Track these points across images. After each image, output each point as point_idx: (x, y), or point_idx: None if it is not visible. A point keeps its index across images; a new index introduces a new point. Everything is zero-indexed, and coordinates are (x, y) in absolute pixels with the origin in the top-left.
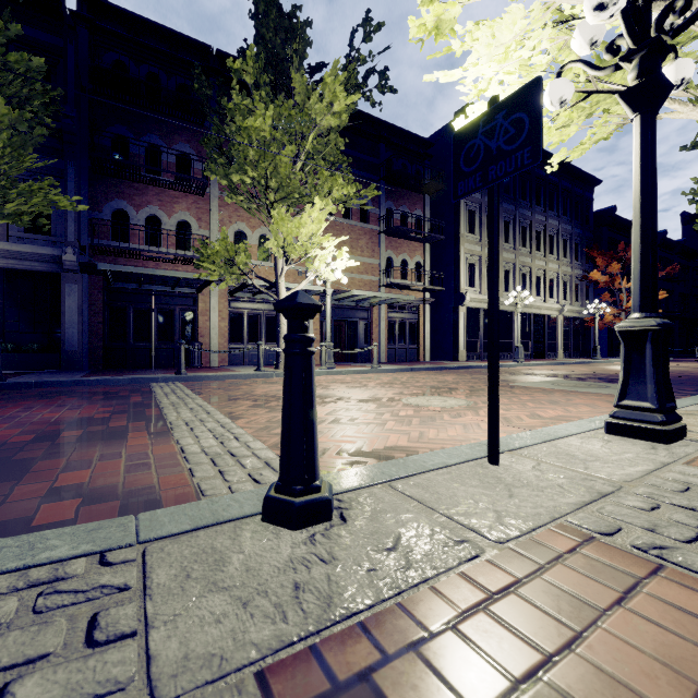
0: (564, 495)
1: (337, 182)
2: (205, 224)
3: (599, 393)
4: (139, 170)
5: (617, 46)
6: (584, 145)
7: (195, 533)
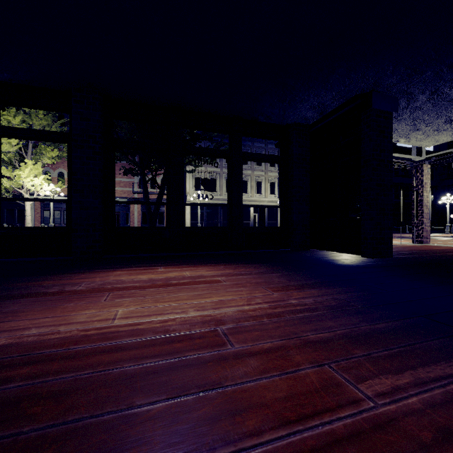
0: None
1: (47, 150)
2: None
3: None
4: None
5: None
6: None
7: None
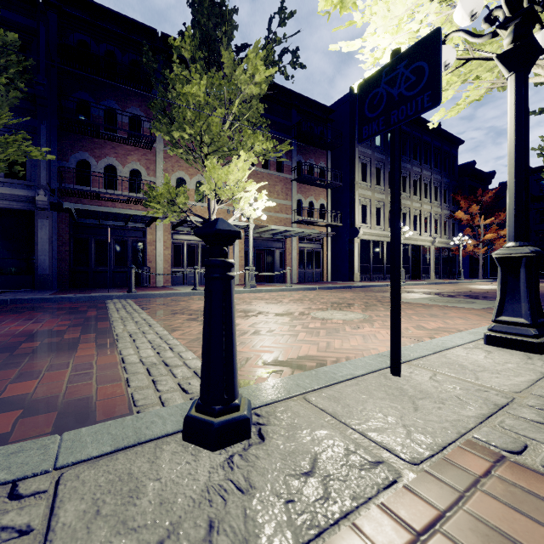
0: (464, 408)
1: (258, 139)
2: (152, 172)
3: (468, 307)
4: (98, 128)
5: (494, 16)
6: (459, 105)
7: (115, 456)
